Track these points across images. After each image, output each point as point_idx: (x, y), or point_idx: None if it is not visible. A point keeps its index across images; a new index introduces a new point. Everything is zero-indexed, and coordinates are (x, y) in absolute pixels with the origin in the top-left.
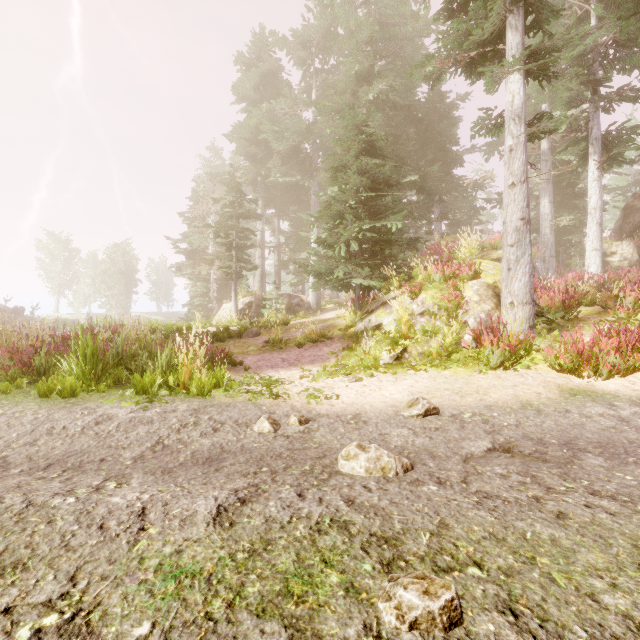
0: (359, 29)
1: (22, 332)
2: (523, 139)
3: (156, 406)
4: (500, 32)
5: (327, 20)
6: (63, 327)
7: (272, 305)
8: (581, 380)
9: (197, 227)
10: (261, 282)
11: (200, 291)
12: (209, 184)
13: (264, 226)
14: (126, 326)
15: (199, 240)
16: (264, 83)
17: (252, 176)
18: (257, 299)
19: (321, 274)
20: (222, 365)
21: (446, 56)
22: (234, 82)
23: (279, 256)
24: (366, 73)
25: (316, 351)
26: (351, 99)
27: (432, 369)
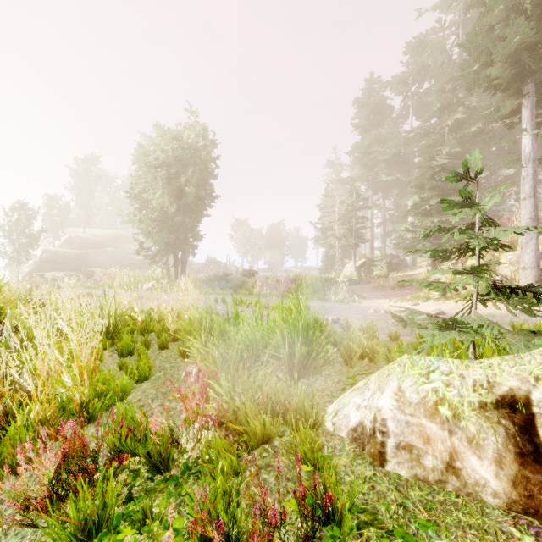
0: (441, 75)
1: (274, 280)
2: (530, 172)
3: (335, 305)
4: (520, 105)
5: (419, 65)
6: (285, 278)
7: (378, 264)
8: (537, 308)
9: (327, 213)
10: (371, 247)
11: (330, 254)
12: (333, 178)
13: (373, 209)
14: (307, 277)
15: (329, 222)
16: (373, 111)
17: (364, 177)
18: (368, 260)
19: (408, 248)
20: (354, 295)
21: (487, 117)
22: (352, 117)
23: (384, 227)
24: (447, 104)
25: (401, 292)
26: (435, 124)
27: (460, 301)
